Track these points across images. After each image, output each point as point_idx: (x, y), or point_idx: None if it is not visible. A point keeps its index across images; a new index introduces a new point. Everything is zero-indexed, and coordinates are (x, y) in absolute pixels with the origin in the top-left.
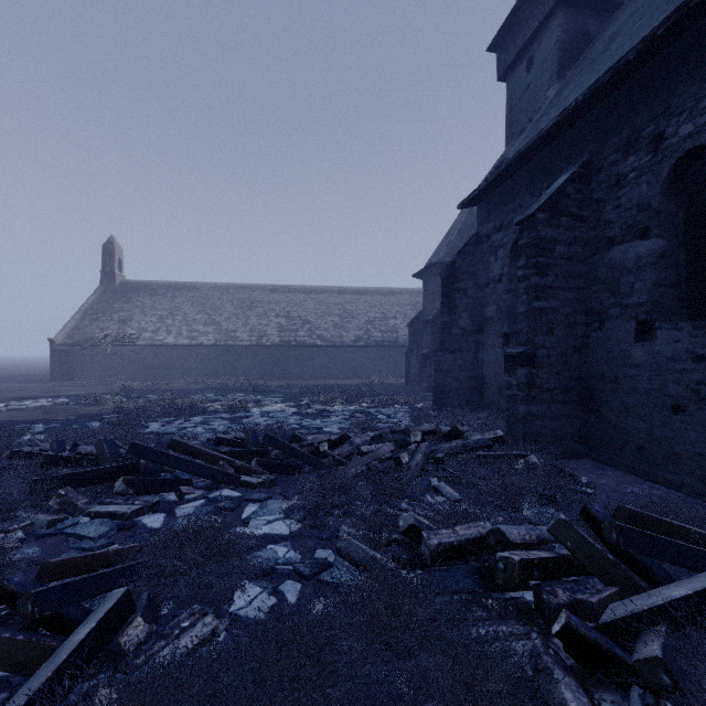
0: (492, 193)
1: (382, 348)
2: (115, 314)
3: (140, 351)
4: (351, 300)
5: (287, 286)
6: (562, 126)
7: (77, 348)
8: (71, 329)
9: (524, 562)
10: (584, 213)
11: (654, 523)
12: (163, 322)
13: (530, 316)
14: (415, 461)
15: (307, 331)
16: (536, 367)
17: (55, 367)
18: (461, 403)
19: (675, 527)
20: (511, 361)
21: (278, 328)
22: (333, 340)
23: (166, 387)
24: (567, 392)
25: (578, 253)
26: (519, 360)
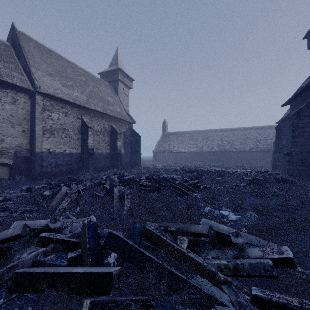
0: (293, 101)
1: (263, 152)
2: (166, 143)
3: (174, 153)
4: (249, 132)
5: (221, 129)
6: (304, 90)
7: (158, 153)
8: (156, 147)
9: (254, 178)
10: (309, 114)
11: (286, 179)
12: (180, 144)
13: (290, 143)
14: (251, 175)
15: (229, 146)
16: (291, 156)
17: (153, 158)
18: (282, 169)
19: (290, 180)
20: (284, 155)
21: (218, 145)
22: (240, 149)
23: (183, 164)
24: (303, 163)
25: (307, 125)
26: (286, 154)
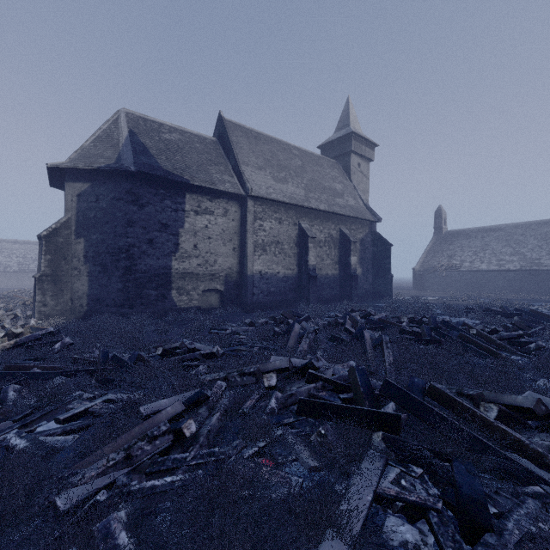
0: None
1: None
2: (444, 253)
3: (462, 274)
4: None
5: None
6: None
7: (425, 272)
8: (421, 262)
9: None
10: None
11: None
12: (477, 255)
13: None
14: None
15: None
16: None
17: (415, 283)
18: None
19: None
20: None
21: None
22: None
23: (485, 297)
24: None
25: None
26: None
